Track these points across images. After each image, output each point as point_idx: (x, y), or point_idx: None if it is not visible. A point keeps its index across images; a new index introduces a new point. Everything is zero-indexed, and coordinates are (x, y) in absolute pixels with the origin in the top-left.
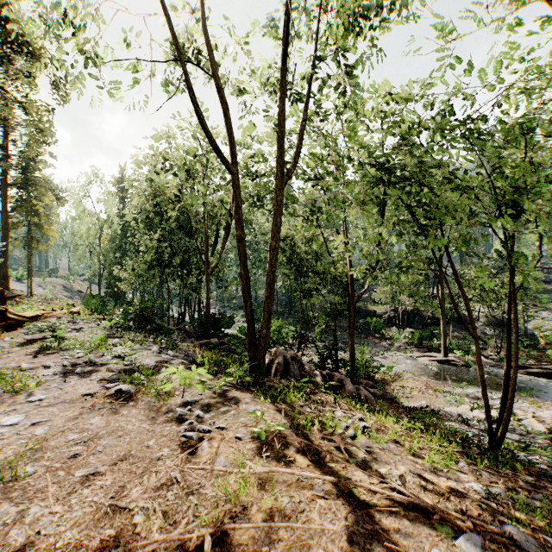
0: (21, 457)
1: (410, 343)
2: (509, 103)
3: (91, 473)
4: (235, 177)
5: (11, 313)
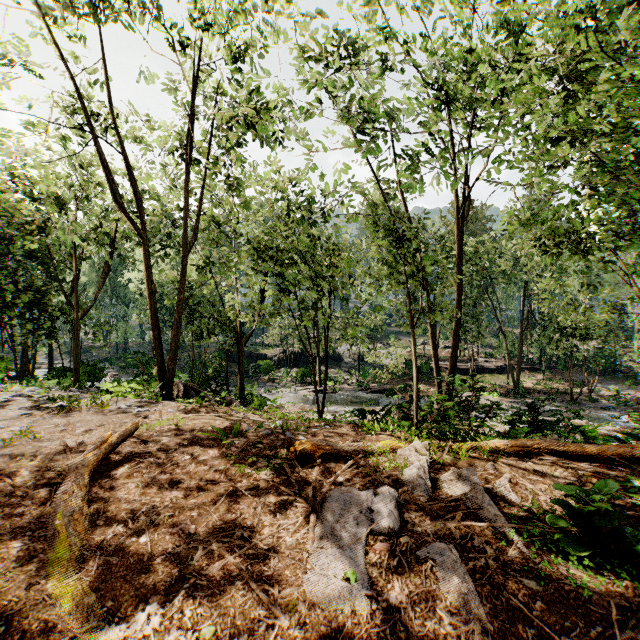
0: (22, 435)
1: (295, 380)
2: (343, 205)
3: (88, 429)
4: (146, 241)
5: None
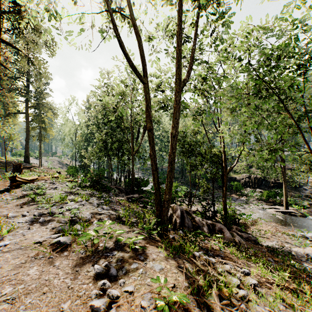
0: None
1: (261, 199)
2: None
3: None
4: (146, 85)
5: (18, 177)
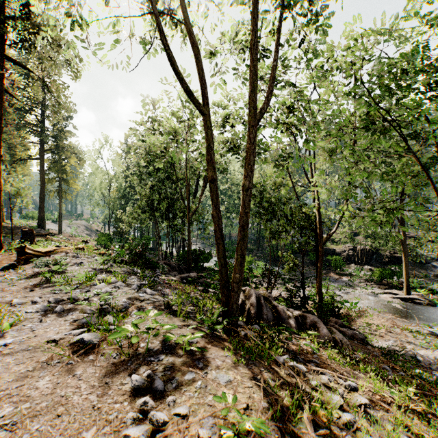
0: None
1: (371, 280)
2: None
3: None
4: (208, 117)
5: (28, 249)
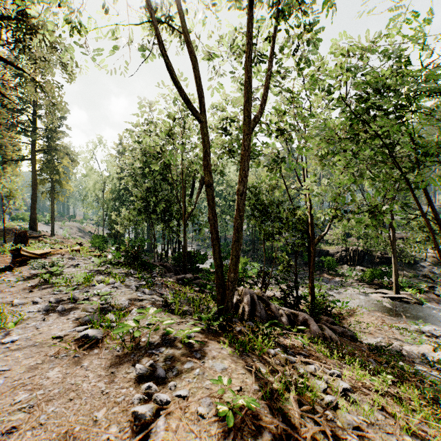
0: None
1: (362, 280)
2: None
3: None
4: (204, 124)
5: (24, 251)
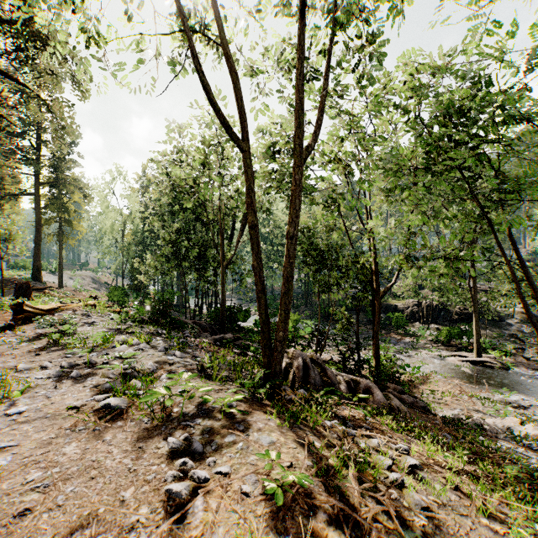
0: None
1: (437, 341)
2: None
3: None
4: (248, 154)
5: (27, 306)
